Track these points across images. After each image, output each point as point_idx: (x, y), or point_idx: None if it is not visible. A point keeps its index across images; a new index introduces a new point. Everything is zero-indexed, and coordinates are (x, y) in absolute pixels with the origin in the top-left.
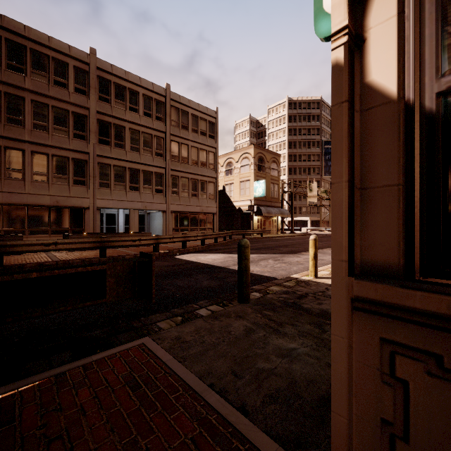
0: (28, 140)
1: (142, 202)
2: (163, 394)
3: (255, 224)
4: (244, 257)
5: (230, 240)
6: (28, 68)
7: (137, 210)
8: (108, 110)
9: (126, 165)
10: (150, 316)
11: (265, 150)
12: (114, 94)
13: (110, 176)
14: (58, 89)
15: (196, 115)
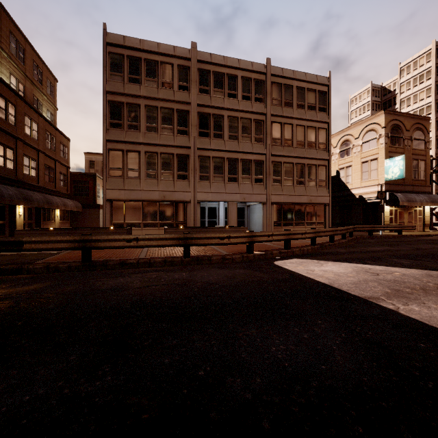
0: (142, 142)
1: (241, 194)
2: None
3: (386, 217)
4: None
5: (350, 239)
6: (142, 77)
7: (236, 202)
8: (207, 101)
9: (224, 155)
10: None
11: (402, 115)
12: (213, 84)
13: (209, 168)
14: (165, 91)
15: (302, 88)
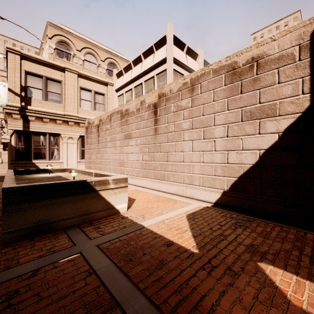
0: None
1: None
2: None
3: None
4: None
5: None
6: None
7: None
8: None
9: None
10: None
11: None
12: None
13: None
14: None
15: None
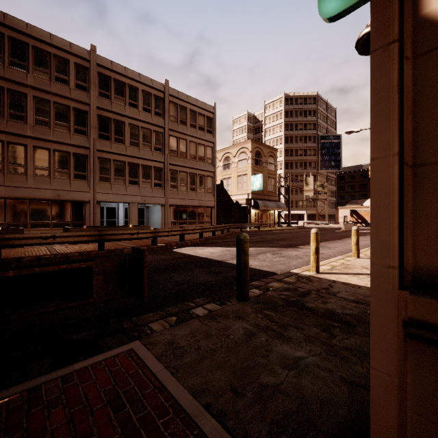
0: (30, 135)
1: (141, 196)
2: (150, 418)
3: (252, 217)
4: (243, 252)
5: (227, 233)
6: (30, 64)
7: (137, 204)
8: (108, 105)
9: (126, 159)
10: (143, 315)
11: (262, 145)
12: (114, 90)
13: (110, 170)
14: (60, 86)
15: (194, 111)
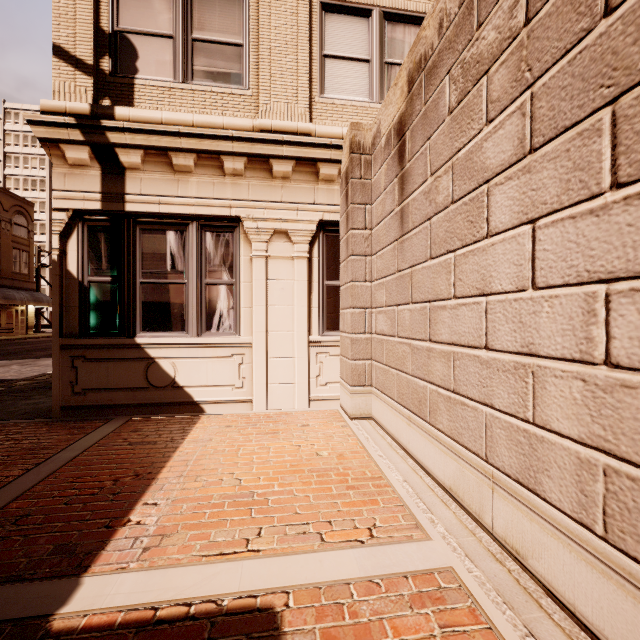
0: None
1: None
2: None
3: None
4: None
5: None
6: None
7: None
8: None
9: None
10: None
11: None
12: None
13: None
14: None
15: None
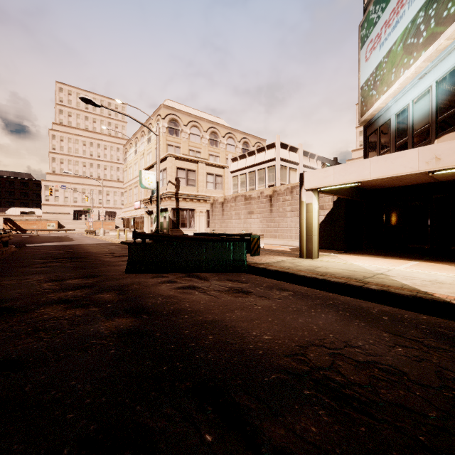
0: None
1: None
2: None
3: None
4: None
5: None
6: None
7: None
8: None
9: None
10: None
11: None
12: None
13: None
14: None
15: None
